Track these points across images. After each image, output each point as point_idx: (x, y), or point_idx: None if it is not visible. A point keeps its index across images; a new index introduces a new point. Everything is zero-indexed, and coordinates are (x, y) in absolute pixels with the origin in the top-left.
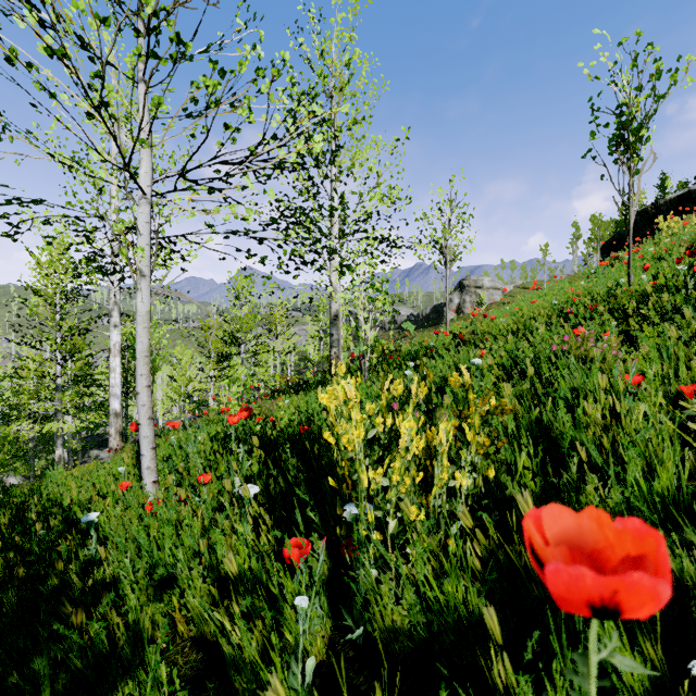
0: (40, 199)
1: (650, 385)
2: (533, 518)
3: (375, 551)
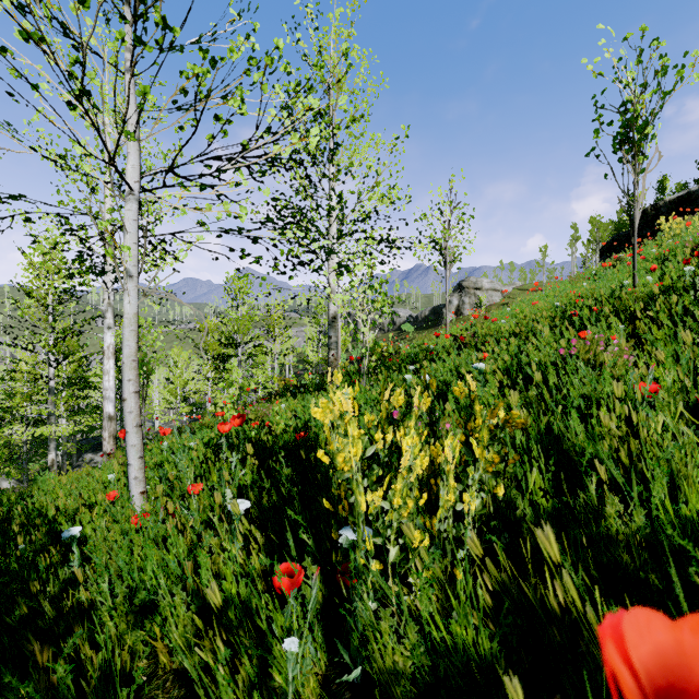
0: (20, 195)
1: (668, 393)
2: (614, 637)
3: (374, 582)
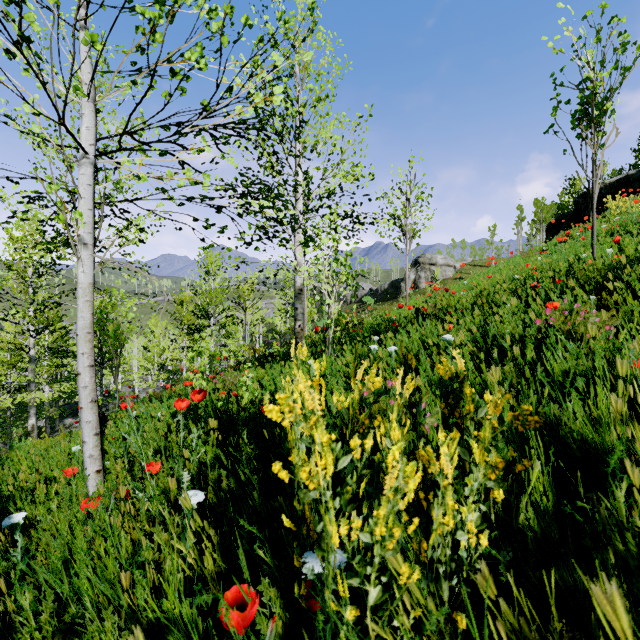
0: None
1: None
2: None
3: (349, 632)
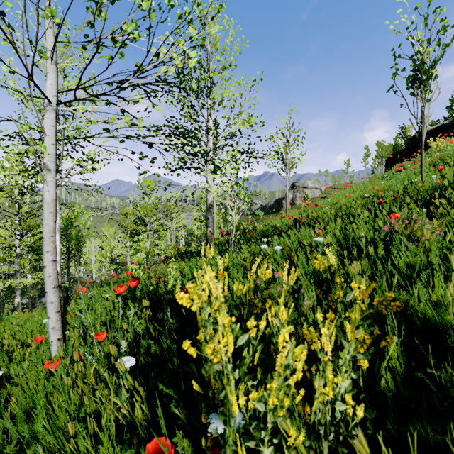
0: None
1: None
2: None
3: None
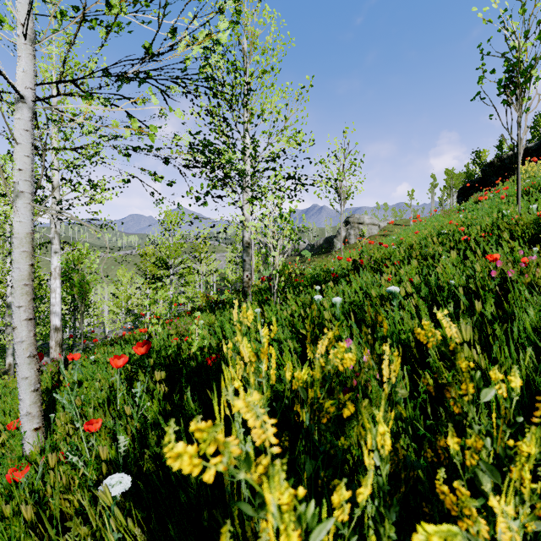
0: None
1: None
2: None
3: None
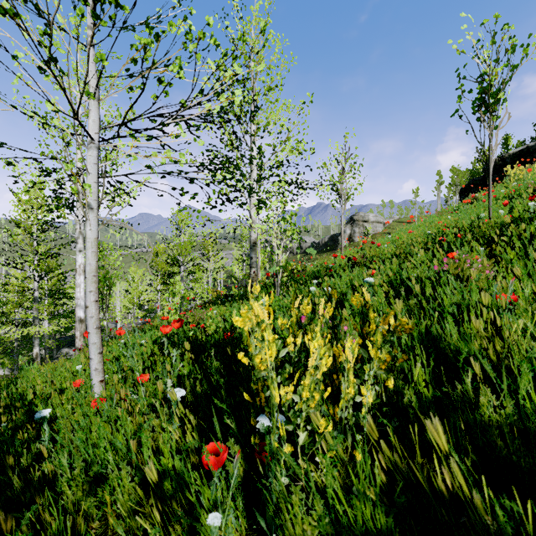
0: (1, 142)
1: (526, 302)
2: None
3: (286, 462)
